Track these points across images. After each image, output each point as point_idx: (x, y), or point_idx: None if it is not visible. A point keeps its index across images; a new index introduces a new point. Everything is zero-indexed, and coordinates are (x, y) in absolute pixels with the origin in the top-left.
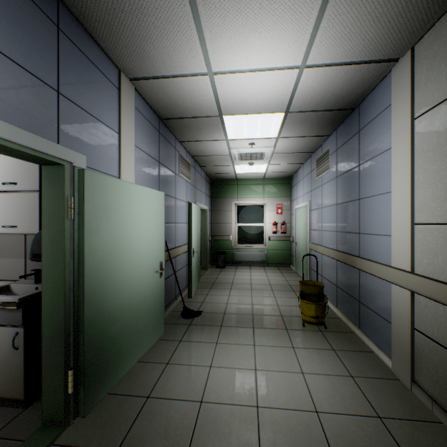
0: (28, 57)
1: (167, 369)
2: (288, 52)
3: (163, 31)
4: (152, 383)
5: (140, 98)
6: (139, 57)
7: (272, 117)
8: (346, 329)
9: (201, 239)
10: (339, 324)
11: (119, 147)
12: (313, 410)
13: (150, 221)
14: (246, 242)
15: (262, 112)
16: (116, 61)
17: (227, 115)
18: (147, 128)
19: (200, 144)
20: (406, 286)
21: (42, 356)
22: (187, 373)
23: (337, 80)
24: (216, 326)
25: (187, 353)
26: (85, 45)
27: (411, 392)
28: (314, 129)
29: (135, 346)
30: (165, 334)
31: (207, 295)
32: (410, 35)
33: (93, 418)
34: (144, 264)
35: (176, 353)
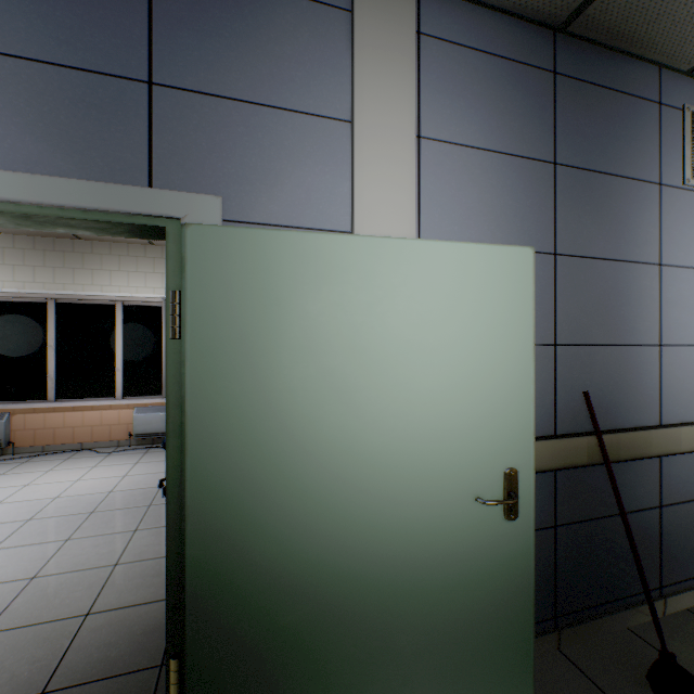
0: (77, 44)
1: None
2: None
3: None
4: None
5: (451, 2)
6: None
7: None
8: None
9: None
10: None
11: (351, 155)
12: None
13: (451, 341)
14: None
15: None
16: None
17: None
18: (487, 76)
19: None
20: None
21: None
22: None
23: None
24: None
25: None
26: None
27: None
28: None
29: (375, 689)
30: None
31: None
32: None
33: None
34: (422, 466)
35: None
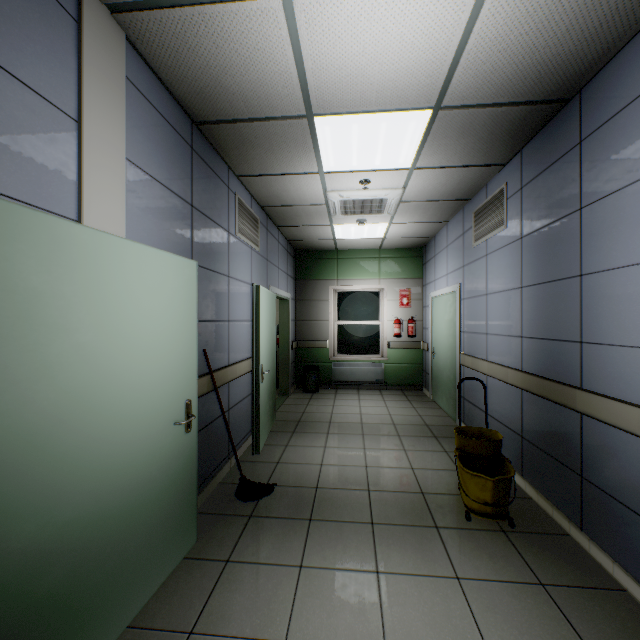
0: None
1: None
2: None
3: None
4: None
5: (143, 65)
6: None
7: (408, 121)
8: (550, 525)
9: (279, 346)
10: (534, 513)
11: (77, 151)
12: None
13: (160, 319)
14: (351, 351)
15: (390, 106)
16: None
17: (321, 115)
18: (162, 132)
19: (273, 181)
20: None
21: None
22: None
23: (558, 17)
24: (300, 520)
25: (237, 597)
26: None
27: None
28: (481, 150)
29: (115, 598)
30: (200, 542)
31: (286, 446)
32: None
33: None
34: (144, 411)
35: (214, 597)
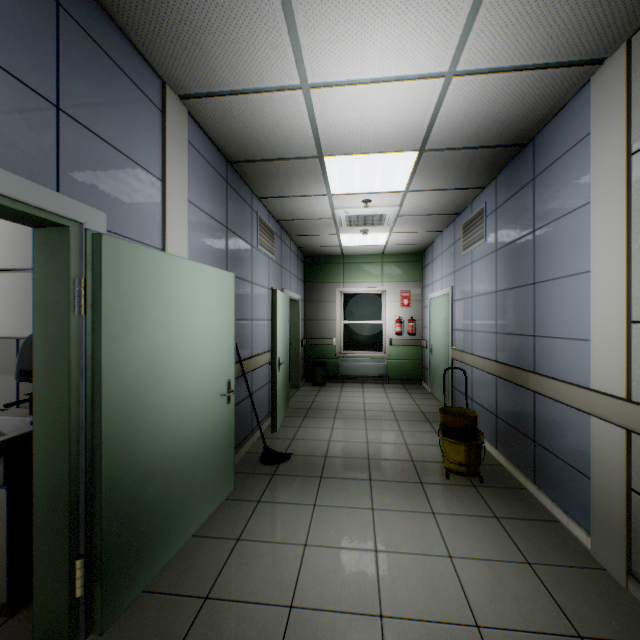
0: (2, 45)
1: (237, 550)
2: (429, 48)
3: (230, 13)
4: (213, 574)
5: (197, 128)
6: (193, 59)
7: (399, 159)
8: (512, 483)
9: (290, 343)
10: (502, 475)
11: (162, 201)
12: (471, 623)
13: (212, 318)
14: (356, 348)
15: (384, 150)
16: (157, 65)
17: (330, 156)
18: (208, 174)
19: (288, 201)
20: (618, 422)
21: (34, 536)
22: (269, 556)
23: (503, 97)
24: (313, 477)
25: (269, 521)
26: (105, 37)
27: (626, 591)
28: (462, 178)
29: (187, 512)
30: (236, 490)
31: (299, 427)
32: (628, 17)
33: (117, 636)
34: (203, 384)
35: (252, 521)
